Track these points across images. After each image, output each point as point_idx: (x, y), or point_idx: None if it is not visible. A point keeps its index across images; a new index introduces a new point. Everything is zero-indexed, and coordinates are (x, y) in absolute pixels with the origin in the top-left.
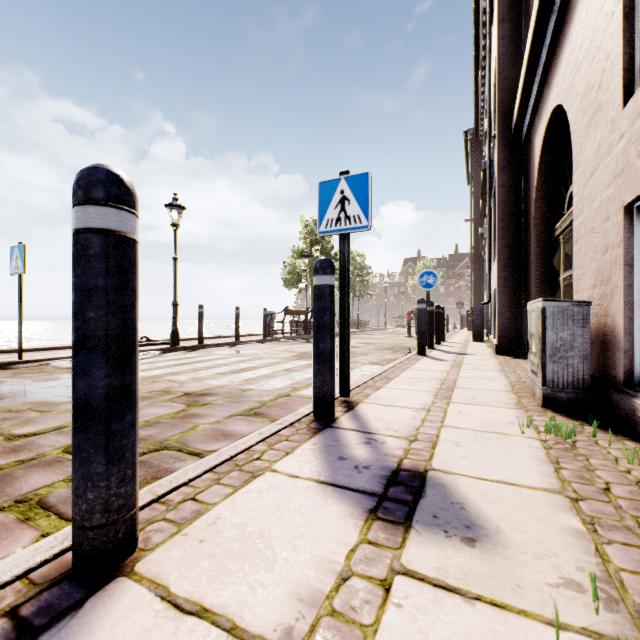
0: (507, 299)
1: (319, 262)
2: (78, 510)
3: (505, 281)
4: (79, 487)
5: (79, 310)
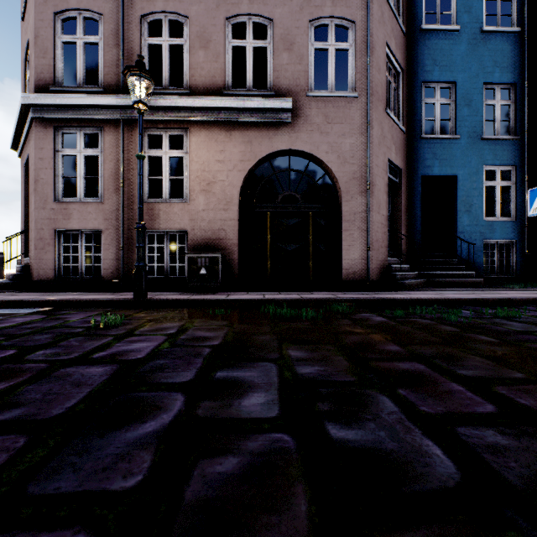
0: None
1: None
2: (0, 278)
3: None
4: (0, 276)
5: (0, 263)
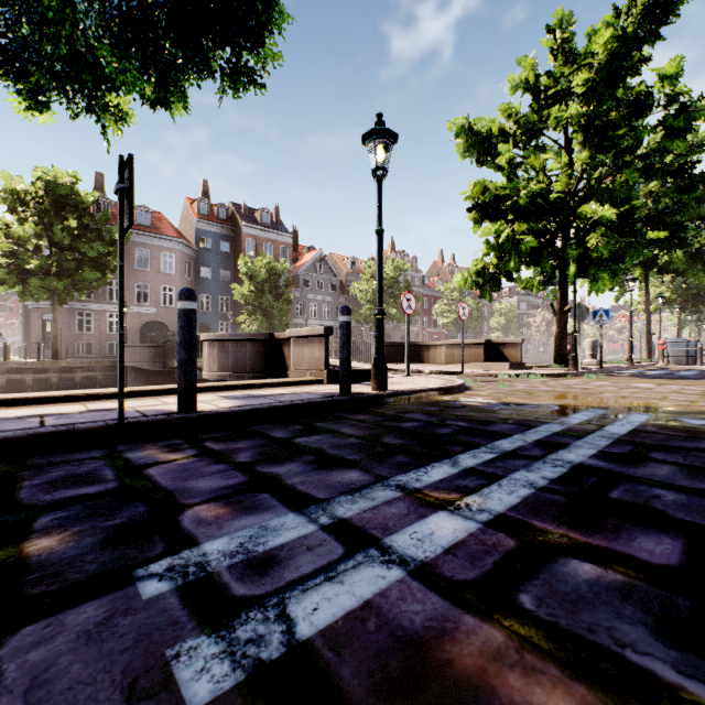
0: (28, 347)
1: None
2: None
3: (27, 343)
4: None
5: None
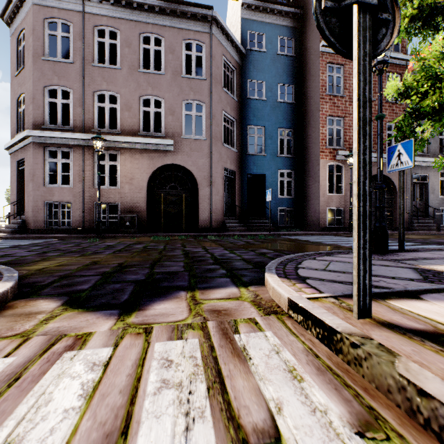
0: None
1: (9, 213)
2: None
3: None
4: None
5: None
